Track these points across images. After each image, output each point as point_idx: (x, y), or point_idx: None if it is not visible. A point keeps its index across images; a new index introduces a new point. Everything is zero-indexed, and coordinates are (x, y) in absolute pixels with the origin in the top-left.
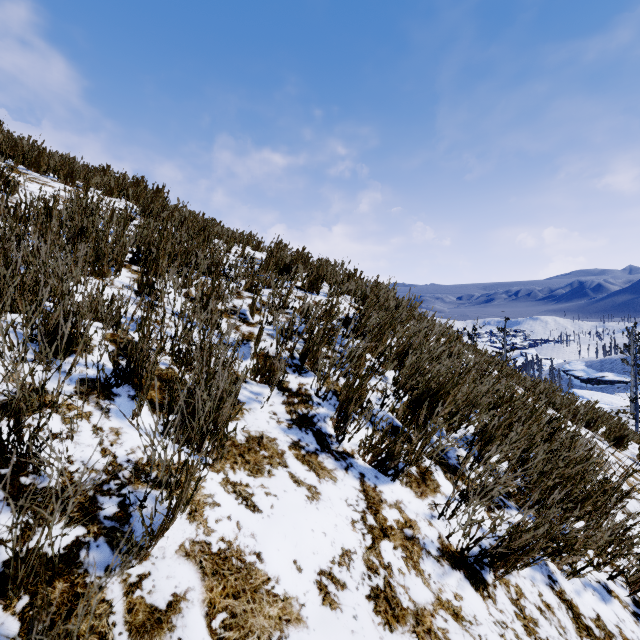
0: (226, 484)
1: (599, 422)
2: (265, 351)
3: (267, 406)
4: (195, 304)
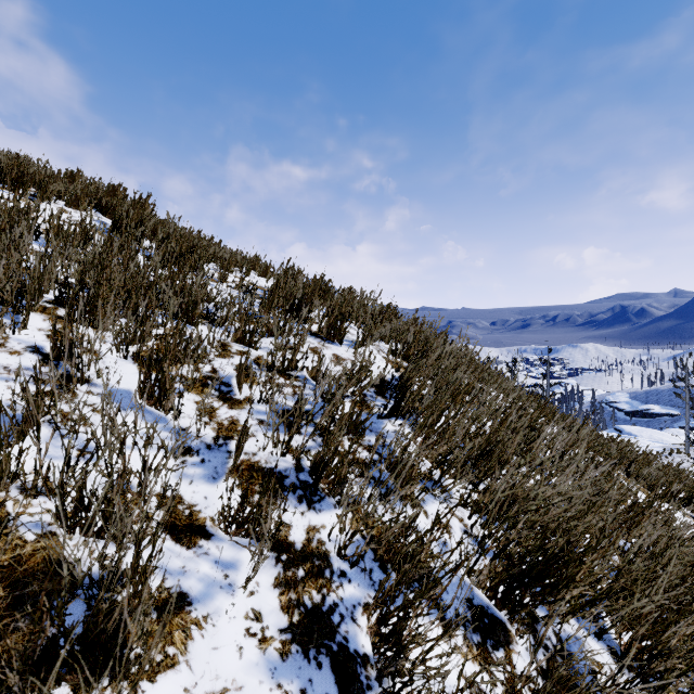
0: None
1: None
2: (253, 458)
3: (244, 597)
4: (140, 377)
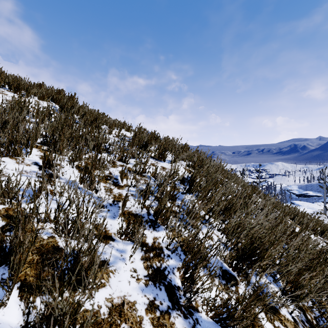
0: None
1: (326, 232)
2: (129, 209)
3: (129, 263)
4: (81, 175)
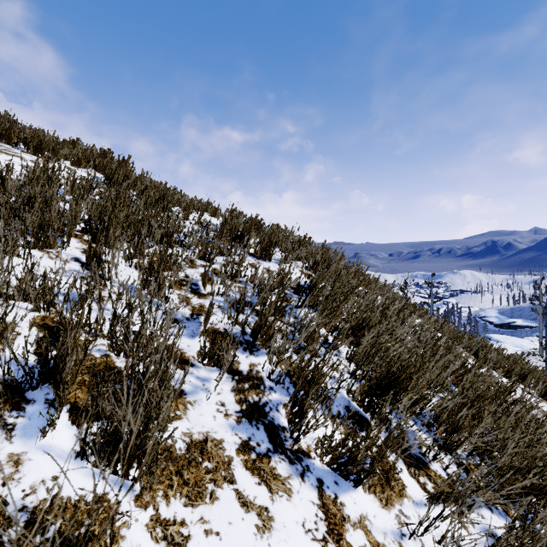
0: (155, 526)
1: (530, 376)
2: (215, 326)
3: (214, 395)
4: (143, 277)
